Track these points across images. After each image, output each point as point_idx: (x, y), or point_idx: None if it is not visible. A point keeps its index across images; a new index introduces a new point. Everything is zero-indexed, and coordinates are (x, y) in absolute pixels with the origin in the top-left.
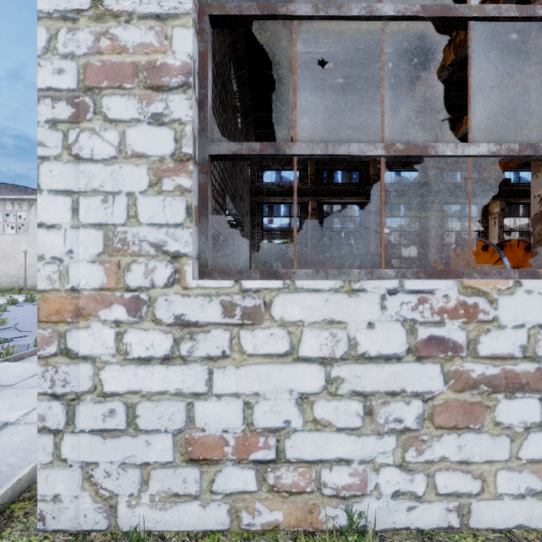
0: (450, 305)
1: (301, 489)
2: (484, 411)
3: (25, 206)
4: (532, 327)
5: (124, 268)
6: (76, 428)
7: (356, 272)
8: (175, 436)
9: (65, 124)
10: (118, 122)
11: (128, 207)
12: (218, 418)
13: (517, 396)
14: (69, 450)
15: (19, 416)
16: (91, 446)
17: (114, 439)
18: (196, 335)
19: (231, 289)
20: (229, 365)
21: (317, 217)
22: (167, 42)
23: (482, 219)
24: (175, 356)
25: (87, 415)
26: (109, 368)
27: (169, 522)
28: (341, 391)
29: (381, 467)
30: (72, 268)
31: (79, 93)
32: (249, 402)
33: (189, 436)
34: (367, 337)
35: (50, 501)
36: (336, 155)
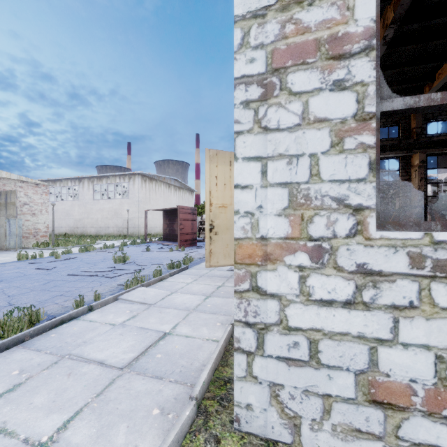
0: None
1: None
2: None
3: (127, 179)
4: None
5: (306, 220)
6: (265, 353)
7: None
8: (357, 376)
9: (256, 102)
10: (301, 94)
11: (310, 166)
12: (405, 367)
13: None
14: (258, 369)
15: (169, 328)
16: (277, 370)
17: (298, 368)
18: (379, 284)
19: (420, 240)
20: (417, 316)
21: None
22: (348, 13)
23: None
24: (357, 302)
25: (274, 343)
26: (293, 306)
27: None
28: None
29: None
30: (261, 221)
31: (267, 75)
32: (442, 356)
33: (371, 378)
34: None
35: (243, 408)
36: None
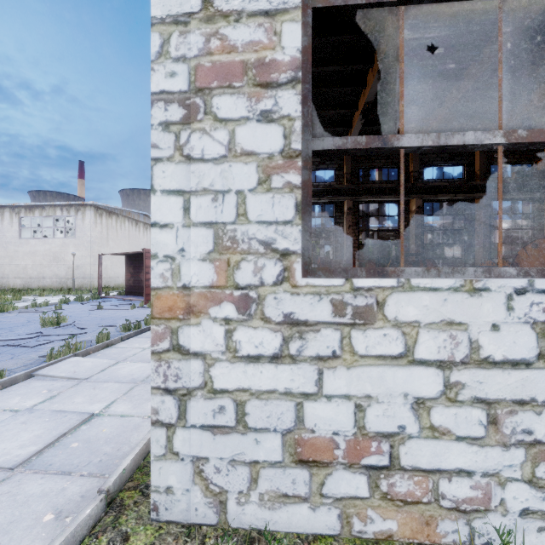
0: None
1: (416, 499)
2: None
3: (73, 211)
4: None
5: (233, 265)
6: (187, 423)
7: (471, 270)
8: (284, 436)
9: (177, 125)
10: (227, 121)
11: (237, 205)
12: (328, 420)
13: None
14: (180, 443)
15: (101, 408)
16: (201, 441)
17: (224, 436)
18: (305, 334)
19: (342, 287)
20: (339, 366)
21: (352, 216)
22: (276, 38)
23: (536, 216)
24: (284, 355)
25: (198, 410)
26: (219, 365)
27: (278, 523)
28: (461, 397)
29: (507, 482)
30: (183, 266)
31: (190, 95)
32: (360, 405)
33: (298, 437)
34: (491, 340)
35: (163, 493)
36: (448, 145)
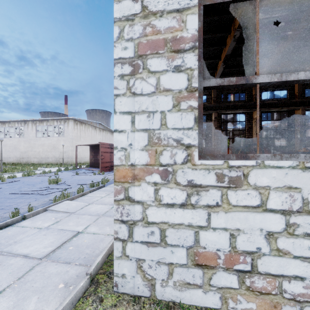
0: None
1: (268, 292)
2: None
3: (62, 122)
4: None
5: (158, 153)
6: (133, 240)
7: (302, 155)
8: (188, 250)
9: (128, 76)
10: (155, 72)
11: (161, 119)
12: (214, 242)
13: None
14: (129, 251)
15: (82, 229)
16: (141, 250)
17: (153, 248)
18: (200, 192)
19: (222, 165)
20: (220, 211)
21: (217, 122)
22: (183, 24)
23: None
24: (188, 204)
25: (139, 233)
26: (151, 208)
27: (184, 299)
28: (297, 232)
29: None
30: (131, 153)
31: (135, 59)
32: (233, 234)
33: (196, 250)
34: None
35: (120, 277)
36: (287, 81)
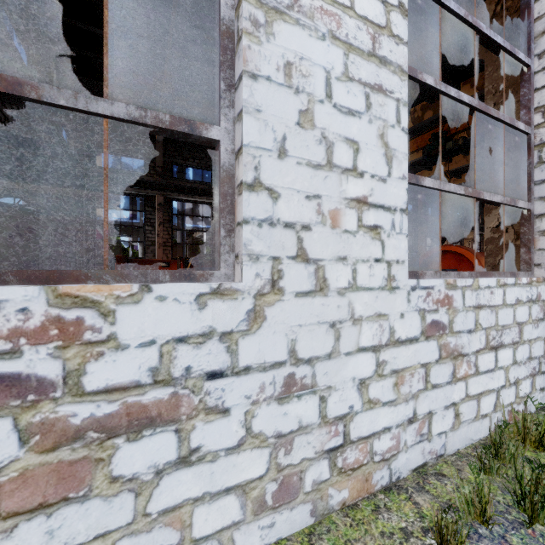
0: (32, 323)
1: None
2: (95, 467)
3: None
4: (166, 342)
5: None
6: None
7: None
8: None
9: None
10: None
11: None
12: None
13: (146, 435)
14: None
15: None
16: None
17: None
18: None
19: None
20: None
21: (165, 213)
22: None
23: None
24: None
25: None
26: None
27: None
28: None
29: None
30: None
31: None
32: None
33: None
34: None
35: None
36: None
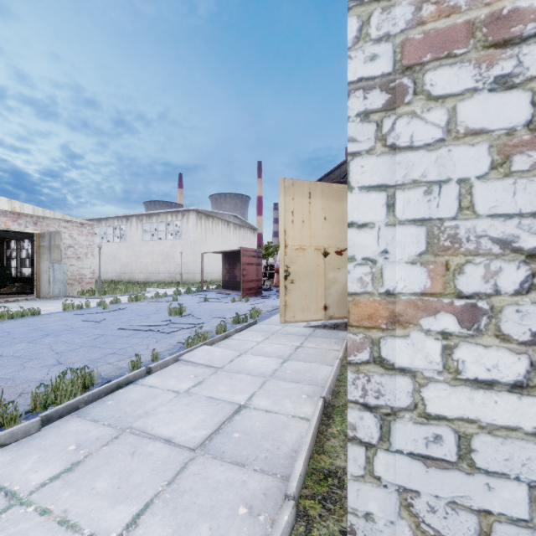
0: None
1: None
2: None
3: (180, 216)
4: None
5: (453, 269)
6: (391, 447)
7: None
8: (532, 489)
9: (378, 113)
10: (445, 98)
11: (459, 196)
12: None
13: None
14: (382, 468)
15: (244, 399)
16: (409, 471)
17: (440, 471)
18: None
19: None
20: None
21: None
22: None
23: None
24: (532, 385)
25: (405, 435)
26: (433, 386)
27: None
28: None
29: None
30: (386, 270)
31: (394, 76)
32: None
33: None
34: None
35: (361, 517)
36: None
